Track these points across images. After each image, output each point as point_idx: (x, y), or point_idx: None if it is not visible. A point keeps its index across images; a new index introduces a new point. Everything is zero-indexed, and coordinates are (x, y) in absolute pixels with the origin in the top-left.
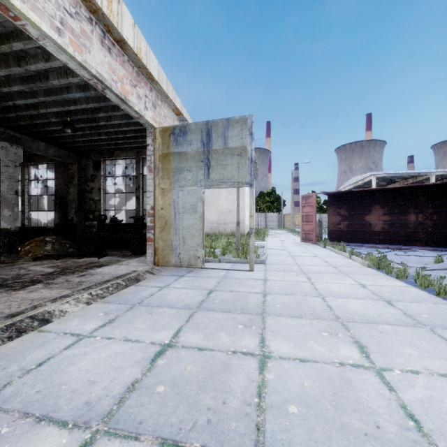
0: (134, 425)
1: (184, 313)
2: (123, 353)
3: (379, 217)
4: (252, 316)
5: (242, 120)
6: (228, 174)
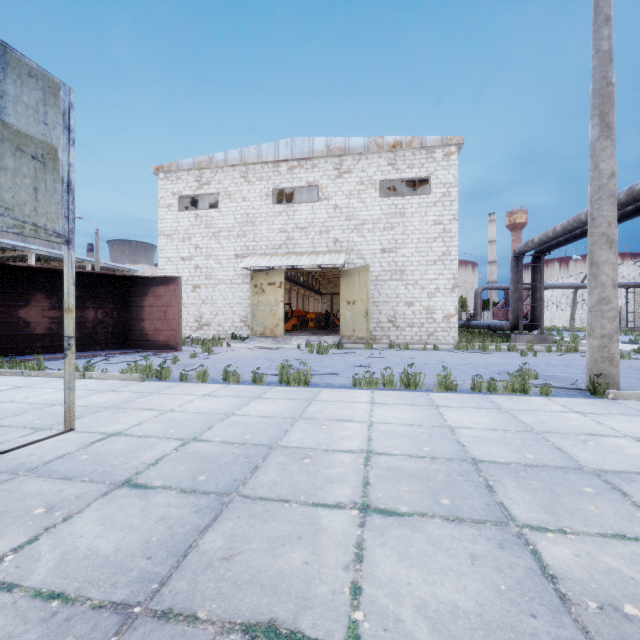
0: (493, 507)
1: (250, 508)
2: (399, 550)
3: (44, 312)
4: (277, 452)
5: (45, 80)
6: (3, 193)
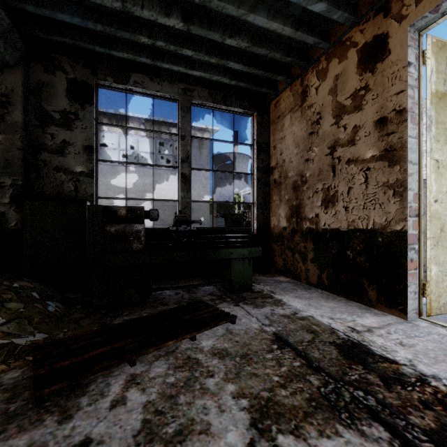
0: None
1: None
2: None
3: None
4: None
5: None
6: None
